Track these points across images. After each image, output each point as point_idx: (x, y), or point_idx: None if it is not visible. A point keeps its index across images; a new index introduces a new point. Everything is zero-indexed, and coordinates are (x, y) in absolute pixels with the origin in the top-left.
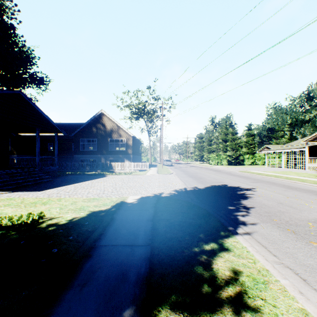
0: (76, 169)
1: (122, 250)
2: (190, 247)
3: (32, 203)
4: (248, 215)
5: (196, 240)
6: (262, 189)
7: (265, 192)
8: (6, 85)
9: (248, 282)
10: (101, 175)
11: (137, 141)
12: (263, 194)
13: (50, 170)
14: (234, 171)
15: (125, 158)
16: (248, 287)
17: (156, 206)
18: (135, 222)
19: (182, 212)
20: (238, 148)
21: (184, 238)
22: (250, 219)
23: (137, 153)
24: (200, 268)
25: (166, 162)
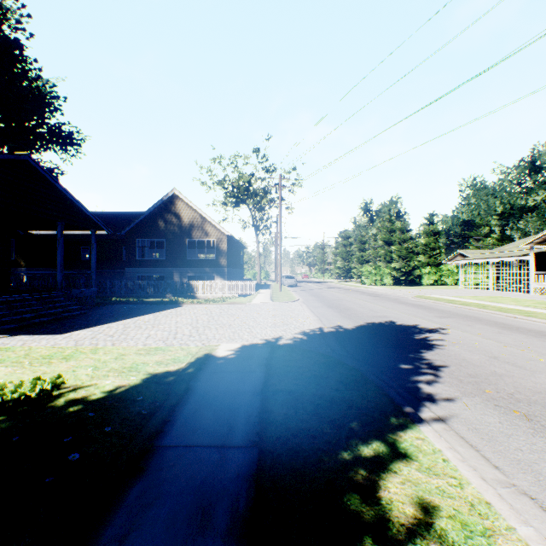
0: (129, 292)
1: (203, 457)
2: (335, 451)
3: (44, 358)
4: (438, 381)
5: (344, 435)
6: (458, 330)
7: (464, 336)
8: (7, 146)
9: (454, 531)
10: (172, 303)
11: (236, 243)
12: (461, 341)
13: (83, 295)
14: (404, 295)
15: (214, 274)
16: (454, 543)
17: (269, 363)
18: (230, 397)
19: (316, 375)
20: (411, 256)
21: (323, 432)
22: (443, 390)
23: (237, 264)
24: (355, 498)
25: (287, 280)
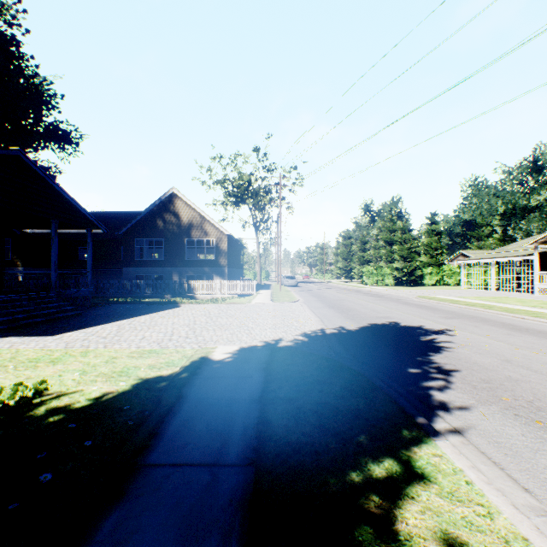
0: (127, 292)
1: (192, 478)
2: (342, 472)
3: (31, 361)
4: (450, 387)
5: (352, 451)
6: (466, 331)
7: (473, 337)
8: (3, 144)
9: None
10: (170, 303)
11: (236, 243)
12: (470, 343)
13: (78, 295)
14: (407, 296)
15: (214, 274)
16: None
17: (269, 368)
18: (225, 405)
19: (318, 381)
20: (413, 256)
21: (328, 447)
22: (456, 397)
23: (237, 264)
24: (368, 532)
25: (287, 281)
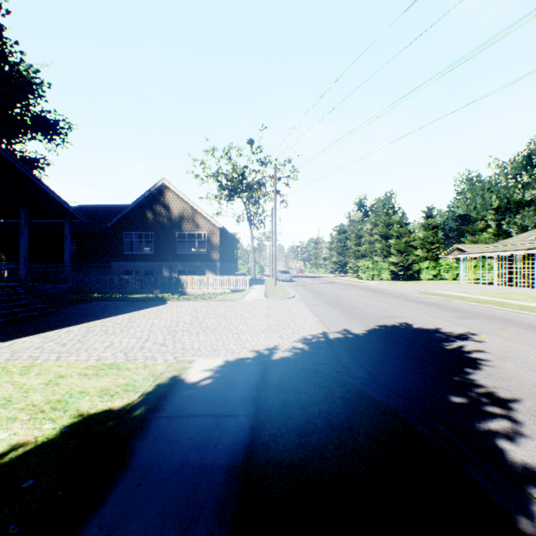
0: (115, 287)
1: None
2: None
3: None
4: (523, 432)
5: None
6: (494, 336)
7: (507, 345)
8: None
9: None
10: (156, 300)
11: (229, 237)
12: (508, 352)
13: (54, 292)
14: (408, 291)
15: (205, 268)
16: None
17: (260, 397)
18: (186, 483)
19: (332, 424)
20: (410, 250)
21: None
22: None
23: (230, 258)
24: None
25: (282, 275)
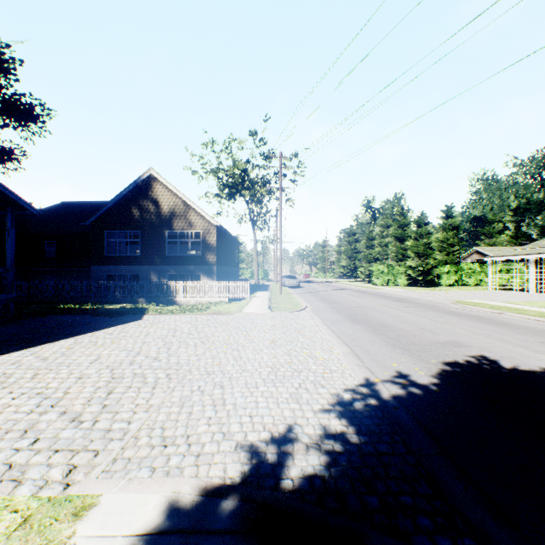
0: (92, 296)
1: None
2: None
3: None
4: None
5: None
6: None
7: None
8: None
9: None
10: (131, 313)
11: (229, 237)
12: None
13: None
14: (439, 300)
15: (200, 273)
16: None
17: None
18: None
19: None
20: (430, 253)
21: None
22: None
23: (230, 262)
24: None
25: (288, 281)
